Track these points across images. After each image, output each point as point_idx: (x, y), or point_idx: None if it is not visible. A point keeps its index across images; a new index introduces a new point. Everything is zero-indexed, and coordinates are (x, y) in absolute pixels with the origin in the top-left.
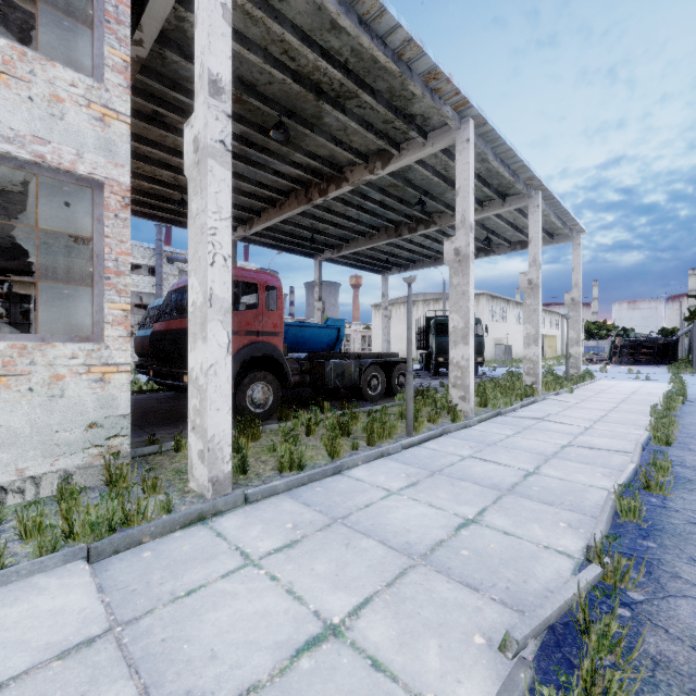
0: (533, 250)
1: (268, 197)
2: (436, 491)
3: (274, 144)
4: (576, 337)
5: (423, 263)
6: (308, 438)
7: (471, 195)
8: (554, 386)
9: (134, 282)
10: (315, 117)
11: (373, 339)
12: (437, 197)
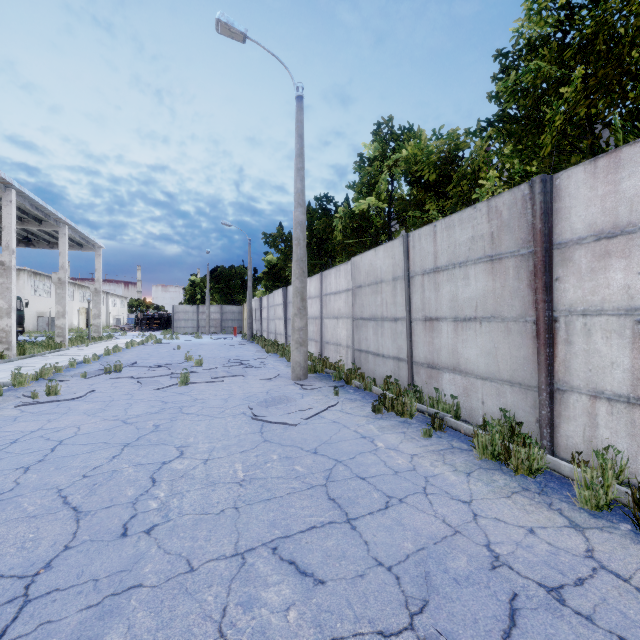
0: (62, 260)
1: None
2: None
3: None
4: (99, 313)
5: None
6: None
7: (14, 233)
8: (77, 343)
9: None
10: None
11: None
12: None
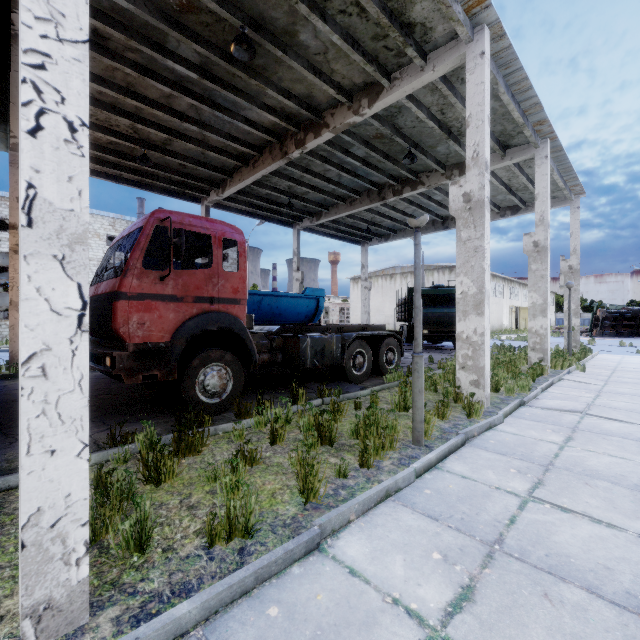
0: (540, 208)
1: (240, 154)
2: (525, 625)
3: (240, 75)
4: (575, 308)
5: (405, 233)
6: (273, 448)
7: (486, 124)
8: (561, 363)
9: (116, 254)
10: (288, 34)
11: (351, 311)
12: (428, 151)
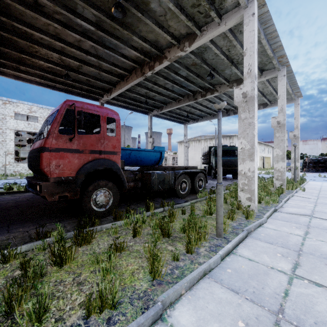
0: (280, 103)
1: (119, 74)
2: None
3: (118, 28)
4: (297, 157)
5: (206, 118)
6: (134, 240)
7: (255, 53)
8: (291, 186)
9: None
10: (144, 3)
11: (178, 159)
12: (220, 73)
